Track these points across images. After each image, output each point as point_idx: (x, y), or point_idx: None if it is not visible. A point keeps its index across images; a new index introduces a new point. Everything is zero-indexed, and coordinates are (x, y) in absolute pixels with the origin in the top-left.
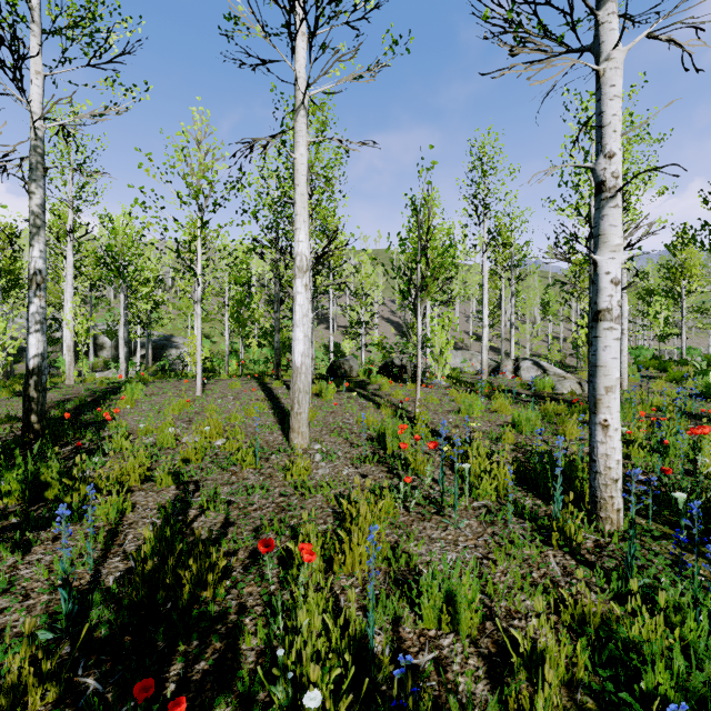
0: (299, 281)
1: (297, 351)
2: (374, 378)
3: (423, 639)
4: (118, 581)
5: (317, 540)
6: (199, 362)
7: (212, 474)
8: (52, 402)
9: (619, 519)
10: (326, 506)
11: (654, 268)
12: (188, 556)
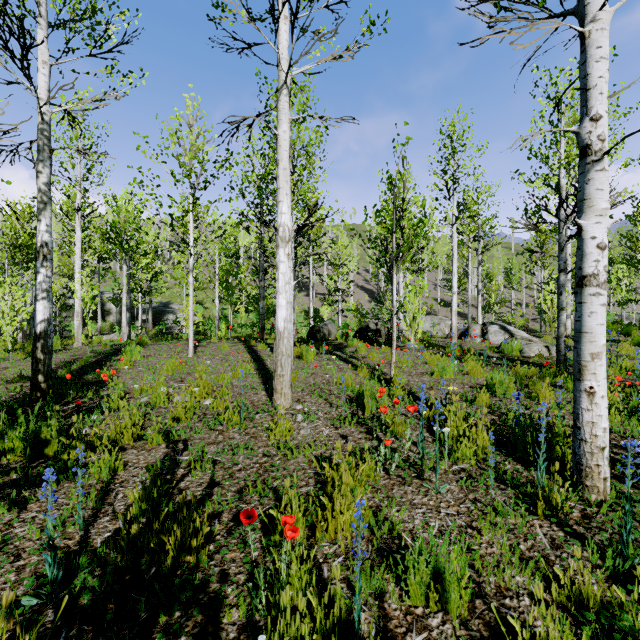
0: (282, 251)
1: (280, 317)
2: (351, 341)
3: (410, 618)
4: (105, 542)
5: (299, 504)
6: (191, 327)
7: (200, 433)
8: (61, 363)
9: (606, 488)
10: (307, 467)
11: (614, 238)
12: (174, 517)
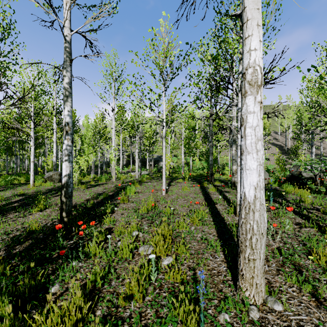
0: (250, 99)
1: (247, 183)
2: (289, 188)
3: None
4: None
5: None
6: (164, 175)
7: None
8: (96, 194)
9: None
10: None
11: None
12: None
